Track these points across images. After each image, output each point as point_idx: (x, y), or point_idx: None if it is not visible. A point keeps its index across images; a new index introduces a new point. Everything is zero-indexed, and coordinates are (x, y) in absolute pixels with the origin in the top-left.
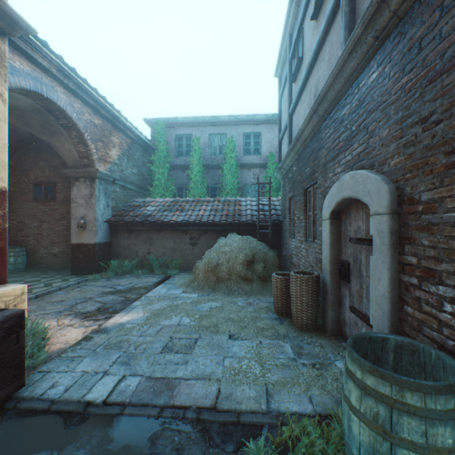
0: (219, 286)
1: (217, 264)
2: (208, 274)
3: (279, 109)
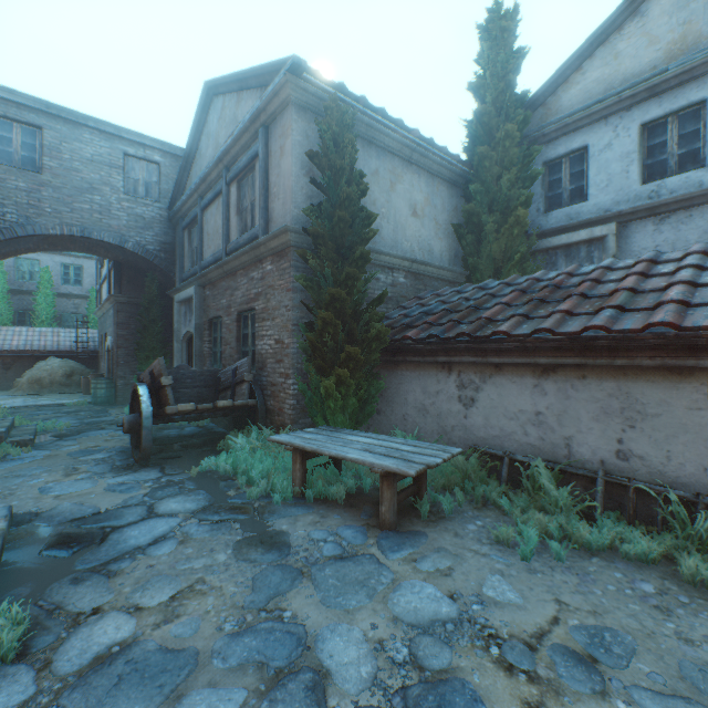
0: (44, 391)
1: (42, 378)
2: (34, 385)
3: (98, 267)
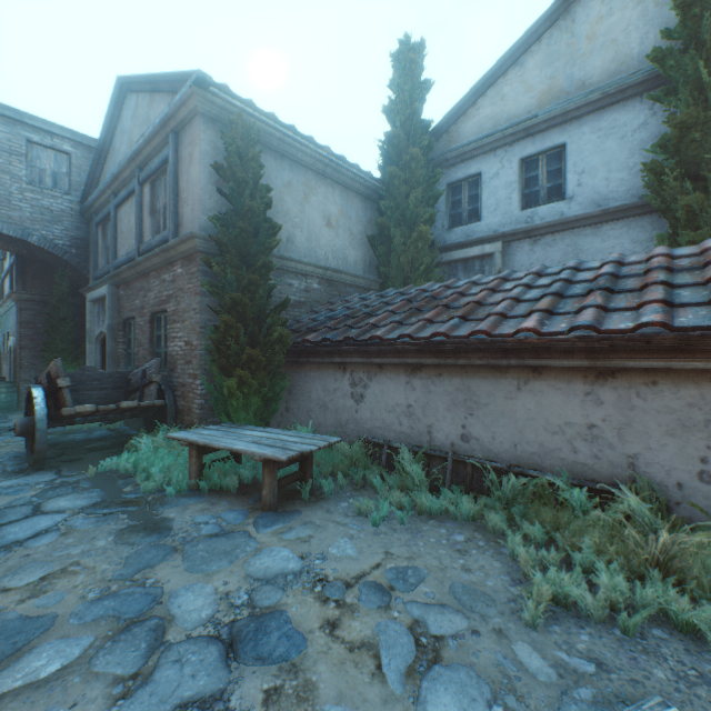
0: None
1: None
2: None
3: None
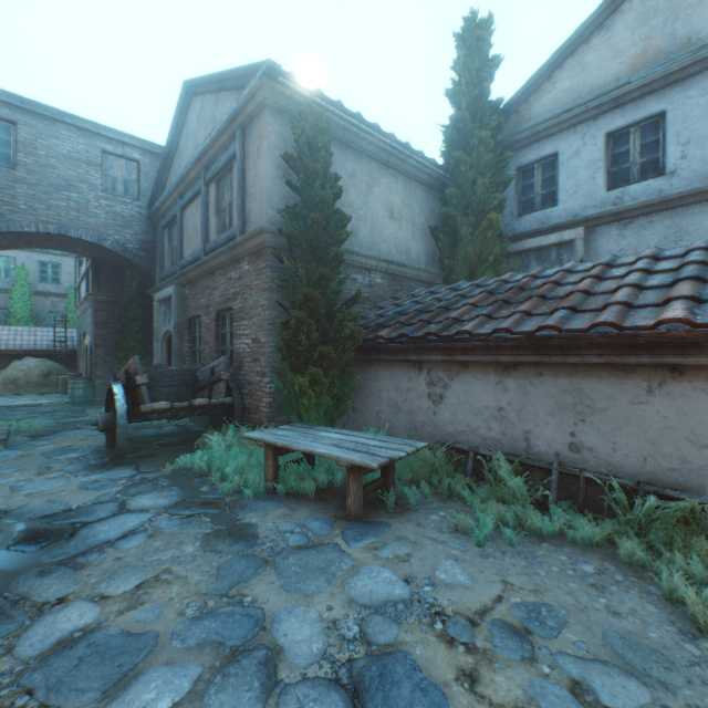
0: (20, 392)
1: (17, 378)
2: (9, 385)
3: (76, 265)
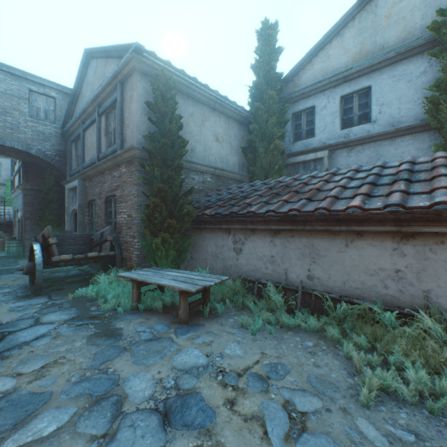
0: None
1: None
2: None
3: (12, 164)
